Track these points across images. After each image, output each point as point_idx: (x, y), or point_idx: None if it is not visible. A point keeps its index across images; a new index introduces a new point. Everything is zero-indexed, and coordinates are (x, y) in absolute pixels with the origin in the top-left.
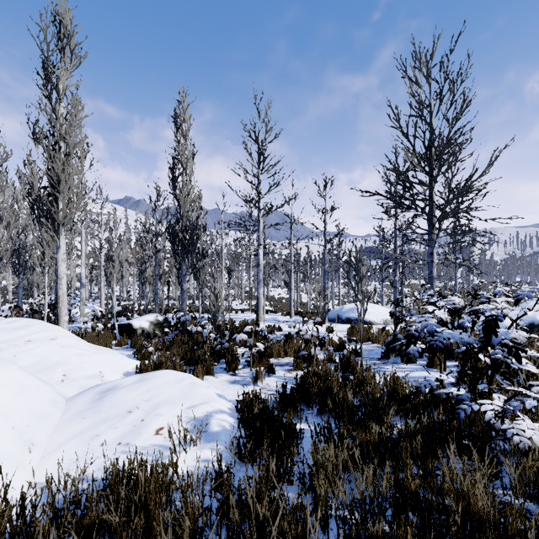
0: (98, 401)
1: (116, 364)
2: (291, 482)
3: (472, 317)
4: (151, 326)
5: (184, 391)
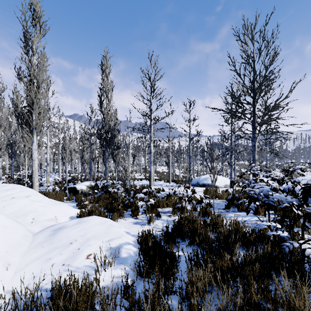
0: (52, 236)
1: (65, 211)
2: (173, 293)
3: (292, 185)
4: (87, 188)
5: (105, 230)
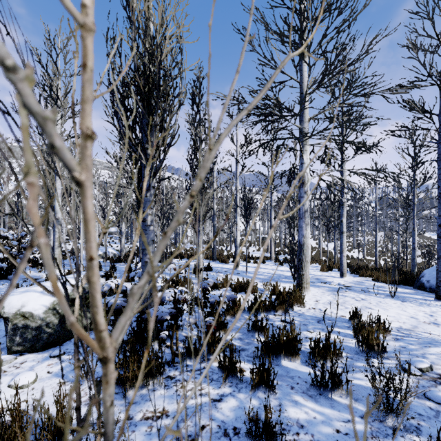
0: None
1: None
2: None
3: None
4: (55, 307)
5: None
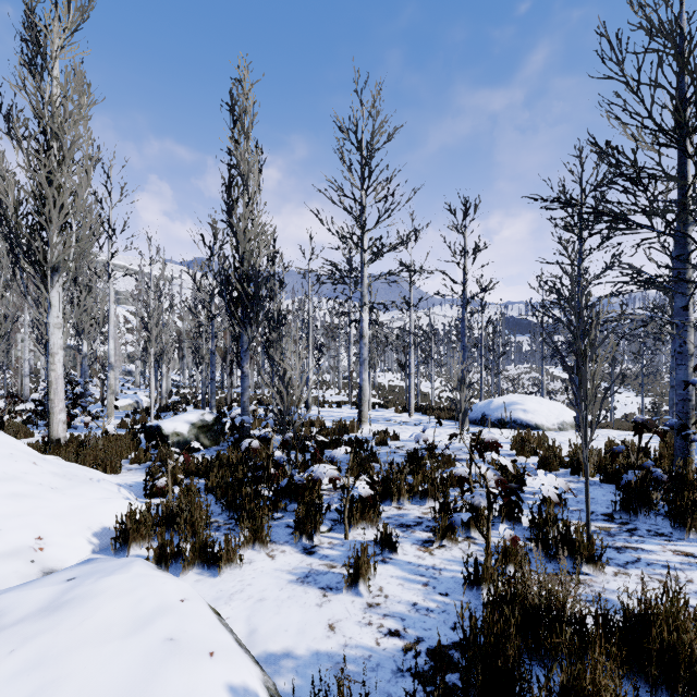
0: None
1: (90, 513)
2: None
3: None
4: (191, 430)
5: (132, 680)
